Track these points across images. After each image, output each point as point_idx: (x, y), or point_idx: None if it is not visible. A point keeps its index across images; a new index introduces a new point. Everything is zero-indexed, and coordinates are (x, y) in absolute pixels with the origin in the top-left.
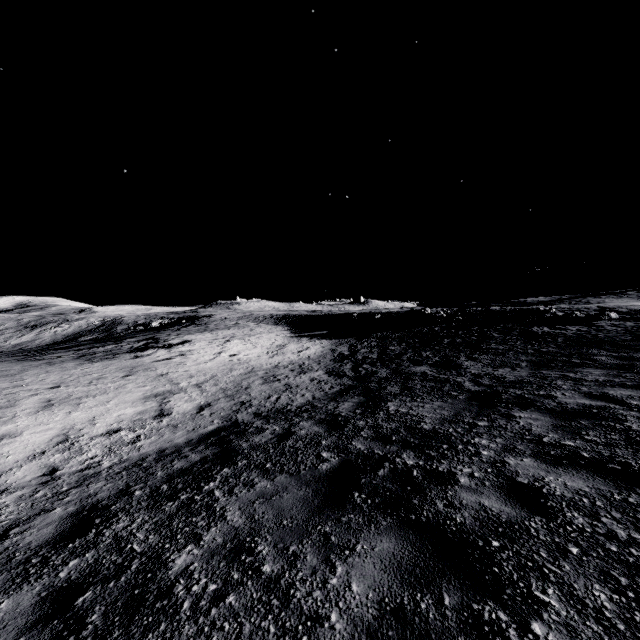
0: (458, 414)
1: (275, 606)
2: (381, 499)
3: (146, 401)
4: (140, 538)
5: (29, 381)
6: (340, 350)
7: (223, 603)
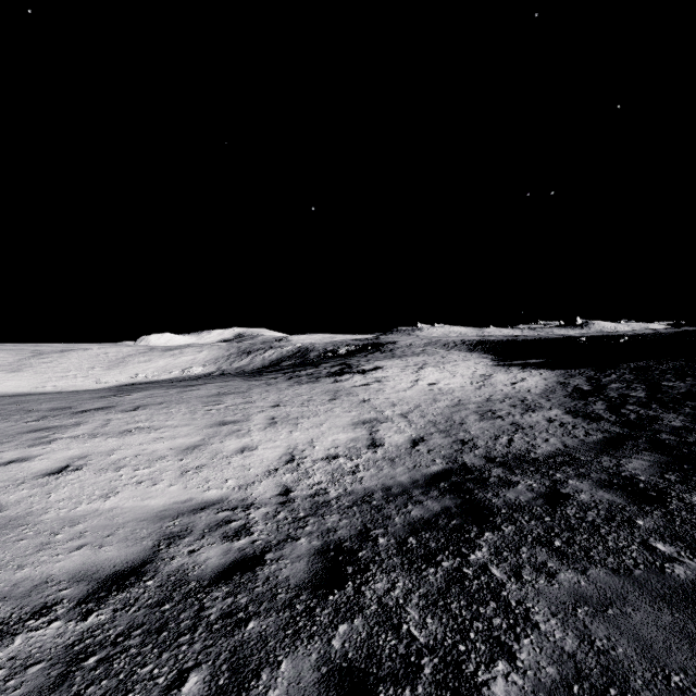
0: None
1: None
2: None
3: (355, 428)
4: (414, 617)
5: (255, 398)
6: (574, 384)
7: None
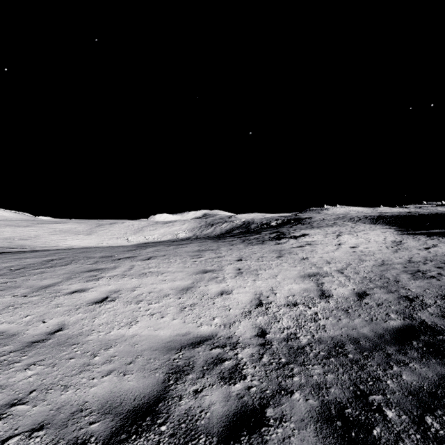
0: None
1: None
2: None
3: (304, 280)
4: None
5: (224, 254)
6: None
7: None
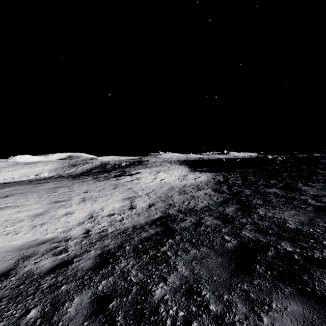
0: (312, 220)
1: None
2: (277, 272)
3: (124, 201)
4: (134, 274)
5: (75, 189)
6: (218, 178)
7: None
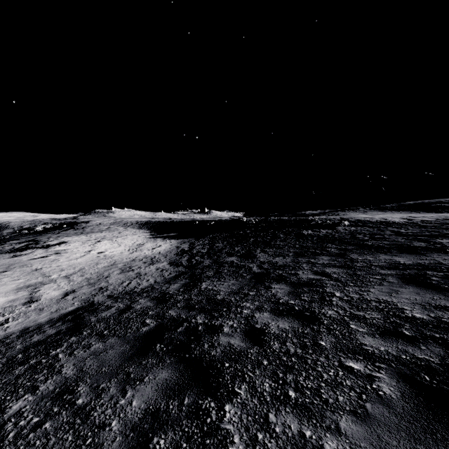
0: (241, 288)
1: (77, 424)
2: (172, 346)
3: (18, 291)
4: None
5: None
6: (183, 247)
7: (40, 428)
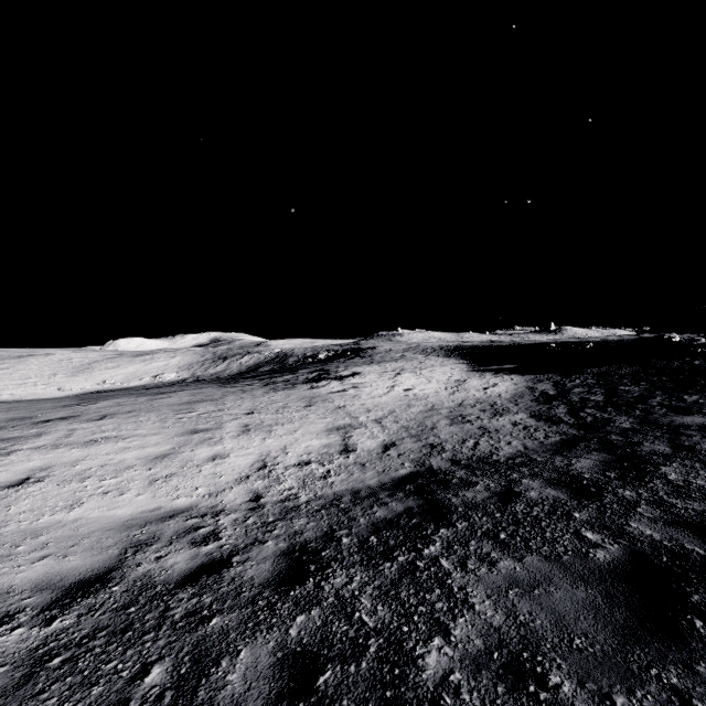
0: None
1: None
2: None
3: (329, 434)
4: (367, 606)
5: (229, 406)
6: (541, 388)
7: None
